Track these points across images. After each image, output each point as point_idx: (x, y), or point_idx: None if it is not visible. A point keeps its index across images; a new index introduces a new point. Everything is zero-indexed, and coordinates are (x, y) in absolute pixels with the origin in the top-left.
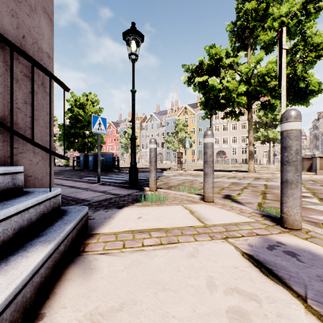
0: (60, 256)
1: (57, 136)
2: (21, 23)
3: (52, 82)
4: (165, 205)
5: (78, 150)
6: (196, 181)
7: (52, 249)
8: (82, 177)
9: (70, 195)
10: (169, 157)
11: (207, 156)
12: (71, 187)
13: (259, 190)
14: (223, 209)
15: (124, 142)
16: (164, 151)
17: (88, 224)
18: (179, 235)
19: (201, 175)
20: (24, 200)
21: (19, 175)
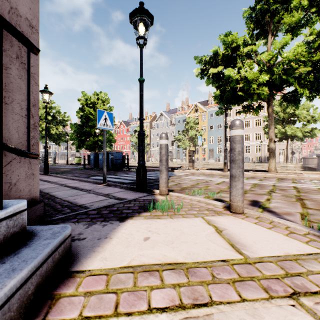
0: None
1: (70, 135)
2: None
3: (37, 59)
4: (180, 216)
5: (89, 149)
6: (211, 182)
7: None
8: (90, 176)
9: (69, 199)
10: (179, 156)
11: (234, 153)
12: (74, 188)
13: (290, 194)
14: (261, 226)
15: (134, 140)
16: (174, 150)
17: (70, 253)
18: (210, 282)
19: (215, 175)
20: None
21: None
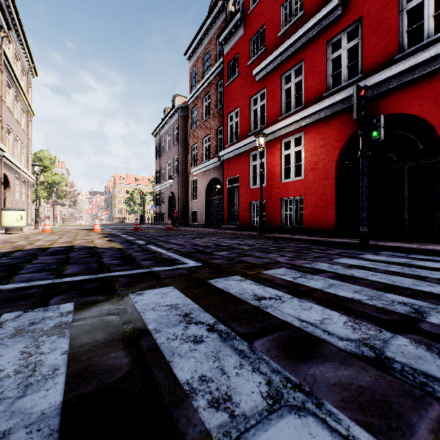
0: None
1: None
2: None
3: None
4: None
5: None
6: None
7: None
8: None
9: None
10: None
11: None
12: None
13: None
14: None
15: None
16: None
17: None
18: None
19: None
20: None
21: None
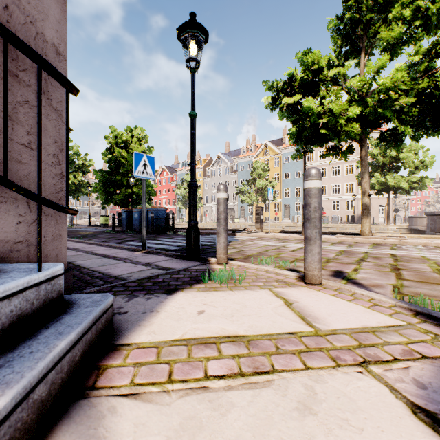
0: (35, 410)
1: (93, 185)
2: None
3: (64, 92)
4: (242, 288)
5: (120, 205)
6: (284, 249)
7: (4, 407)
8: (122, 241)
9: (99, 269)
10: (244, 214)
11: (310, 209)
12: (104, 256)
13: (385, 263)
14: (340, 299)
15: (182, 193)
16: (236, 206)
17: (112, 326)
18: (273, 353)
19: (291, 239)
20: None
21: None
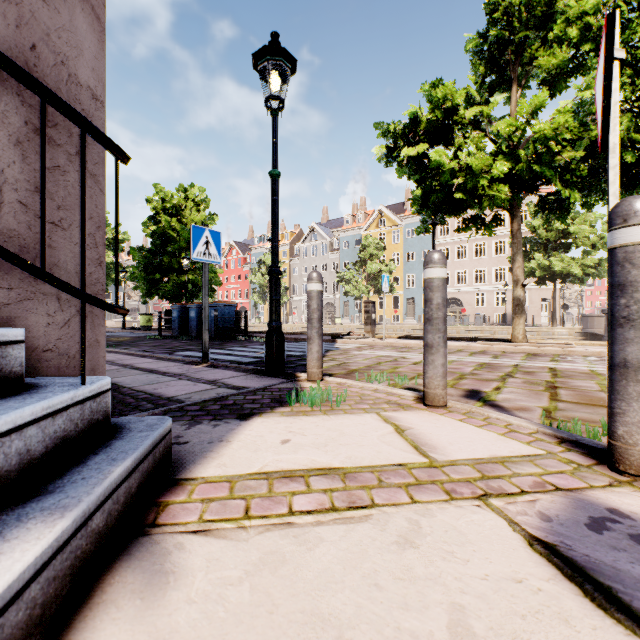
0: (93, 541)
1: (129, 270)
2: (27, 17)
3: (102, 150)
4: (340, 412)
5: (170, 298)
6: (403, 361)
7: (66, 529)
8: (173, 351)
9: (145, 389)
10: (348, 312)
11: (431, 307)
12: (150, 372)
13: (539, 379)
14: (468, 424)
15: (259, 281)
16: (337, 300)
17: (171, 457)
18: (375, 486)
19: (414, 348)
20: (14, 406)
21: (13, 349)
